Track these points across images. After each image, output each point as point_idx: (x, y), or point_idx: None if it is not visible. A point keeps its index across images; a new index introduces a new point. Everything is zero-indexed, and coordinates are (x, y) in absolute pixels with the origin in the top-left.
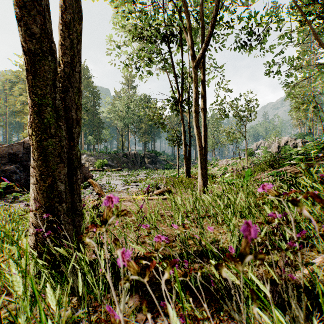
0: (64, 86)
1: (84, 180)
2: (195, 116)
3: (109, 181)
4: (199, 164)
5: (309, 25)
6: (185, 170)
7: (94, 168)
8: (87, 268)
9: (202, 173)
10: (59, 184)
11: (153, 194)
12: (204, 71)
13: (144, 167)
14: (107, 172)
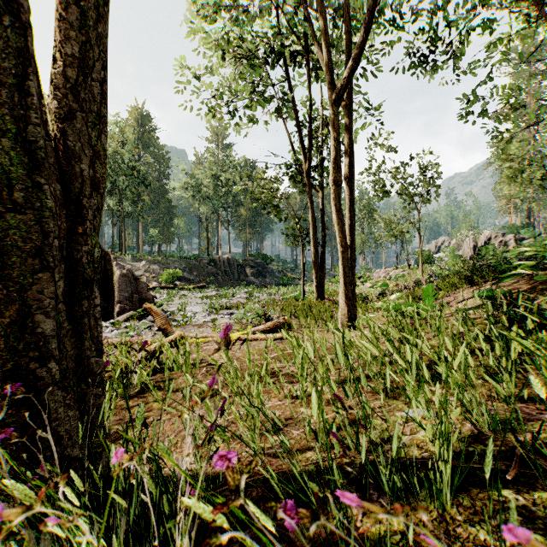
0: (63, 107)
1: (138, 306)
2: (334, 191)
3: (182, 307)
4: (341, 276)
5: (545, 20)
6: (315, 287)
7: (159, 284)
8: (79, 543)
9: (347, 293)
10: (40, 318)
11: (259, 329)
12: (350, 110)
13: (245, 283)
14: (180, 291)
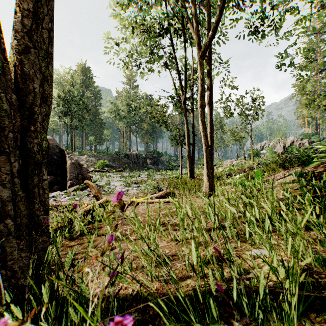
0: (21, 45)
1: (82, 182)
2: (200, 111)
3: (108, 183)
4: (205, 164)
5: None
6: (189, 171)
7: (95, 169)
8: None
9: (208, 174)
10: None
11: (155, 196)
12: (210, 62)
13: (146, 168)
14: (107, 173)
